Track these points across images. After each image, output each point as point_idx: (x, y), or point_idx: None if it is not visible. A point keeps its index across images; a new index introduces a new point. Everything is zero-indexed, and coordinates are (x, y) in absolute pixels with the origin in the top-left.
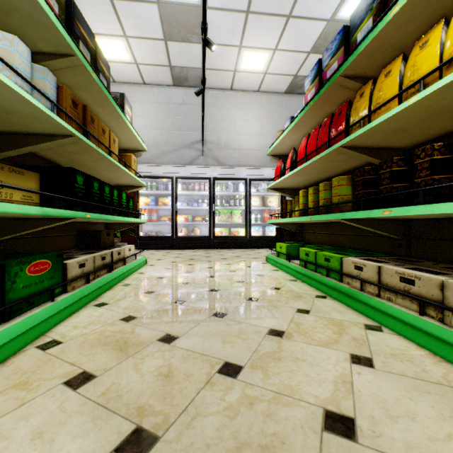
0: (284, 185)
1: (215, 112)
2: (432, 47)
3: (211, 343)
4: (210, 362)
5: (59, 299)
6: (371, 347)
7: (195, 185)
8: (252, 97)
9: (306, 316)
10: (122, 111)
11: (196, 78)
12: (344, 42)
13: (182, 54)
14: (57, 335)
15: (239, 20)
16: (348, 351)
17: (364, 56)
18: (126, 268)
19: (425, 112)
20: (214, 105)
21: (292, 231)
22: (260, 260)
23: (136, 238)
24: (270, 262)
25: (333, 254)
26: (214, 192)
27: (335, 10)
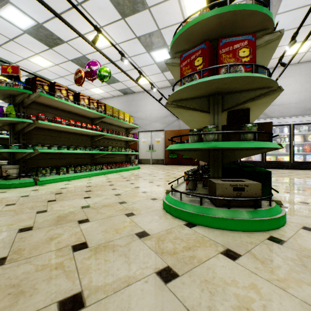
0: None
1: None
2: None
3: None
4: None
5: None
6: None
7: None
8: (292, 68)
9: None
10: None
11: None
12: None
13: None
14: None
15: (291, 33)
16: None
17: None
18: None
19: None
20: None
21: None
22: None
23: None
24: None
25: None
26: None
27: None
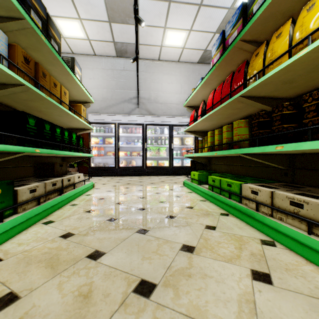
0: (197, 128)
1: (147, 76)
2: (318, 7)
3: (132, 259)
4: (128, 280)
5: (8, 219)
6: (268, 262)
7: (132, 129)
8: (174, 65)
9: (212, 232)
10: (71, 70)
11: (133, 51)
12: (242, 14)
13: (123, 32)
14: (1, 253)
15: (164, 7)
16: (249, 267)
17: (259, 22)
18: (75, 191)
19: (311, 64)
20: (146, 71)
21: (203, 162)
22: (179, 184)
23: (89, 168)
24: (186, 186)
25: (234, 181)
26: (146, 134)
27: (234, 0)
